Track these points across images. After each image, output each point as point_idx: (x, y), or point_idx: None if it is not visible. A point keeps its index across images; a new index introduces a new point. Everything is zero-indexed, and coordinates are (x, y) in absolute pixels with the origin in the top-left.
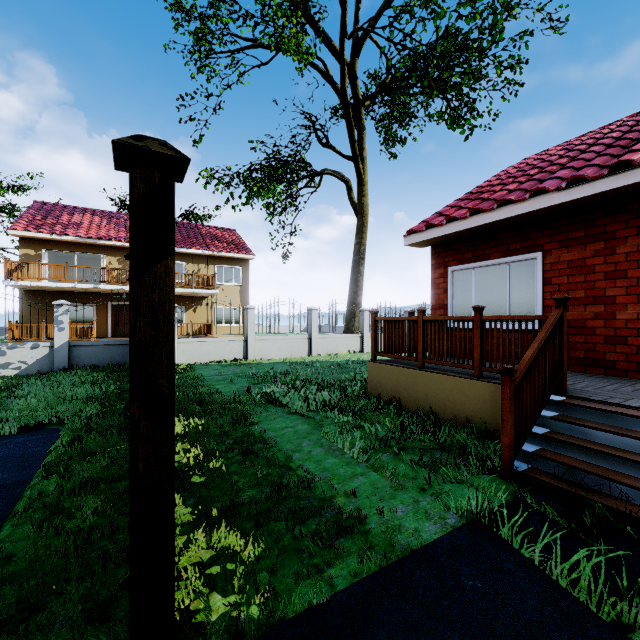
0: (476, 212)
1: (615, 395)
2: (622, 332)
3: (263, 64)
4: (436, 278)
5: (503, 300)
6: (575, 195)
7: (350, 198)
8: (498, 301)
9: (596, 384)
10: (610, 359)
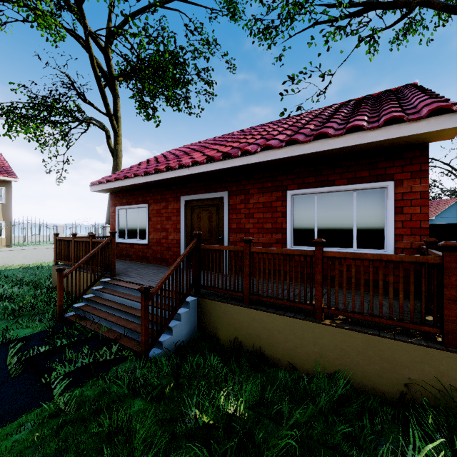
0: (128, 177)
1: (134, 276)
2: (170, 245)
3: (28, 21)
4: (112, 212)
5: (137, 227)
6: (147, 180)
7: (108, 143)
8: (135, 228)
9: (145, 271)
10: (167, 258)
